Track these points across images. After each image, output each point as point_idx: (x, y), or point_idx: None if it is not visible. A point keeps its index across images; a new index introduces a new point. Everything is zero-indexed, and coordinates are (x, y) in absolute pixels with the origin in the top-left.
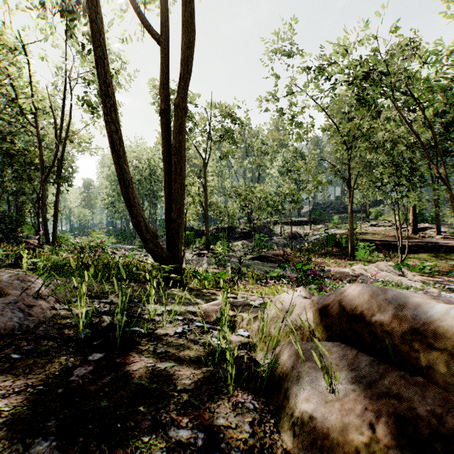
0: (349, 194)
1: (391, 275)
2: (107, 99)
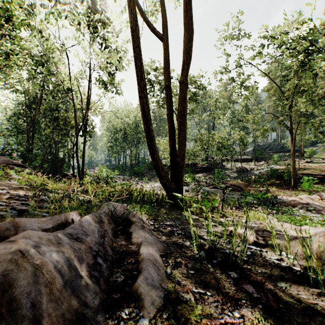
0: (292, 138)
1: None
2: (142, 82)
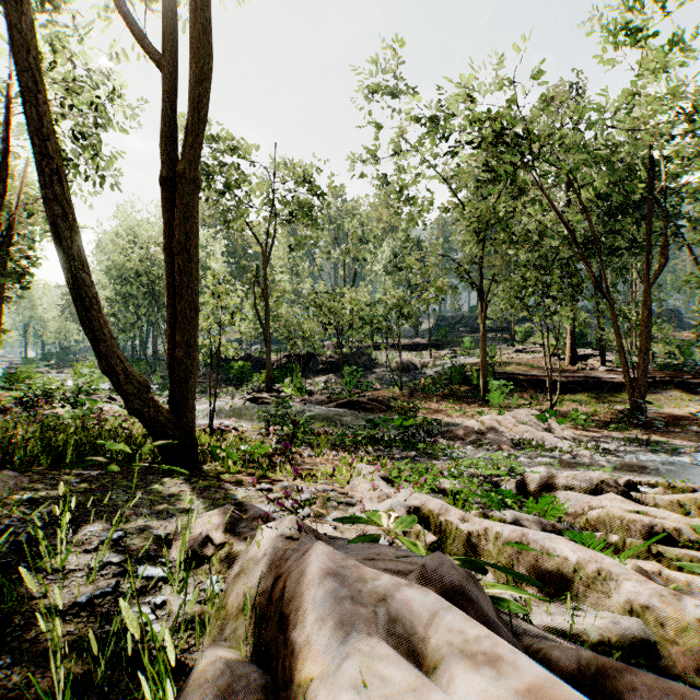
0: (481, 308)
1: (532, 430)
2: (45, 161)
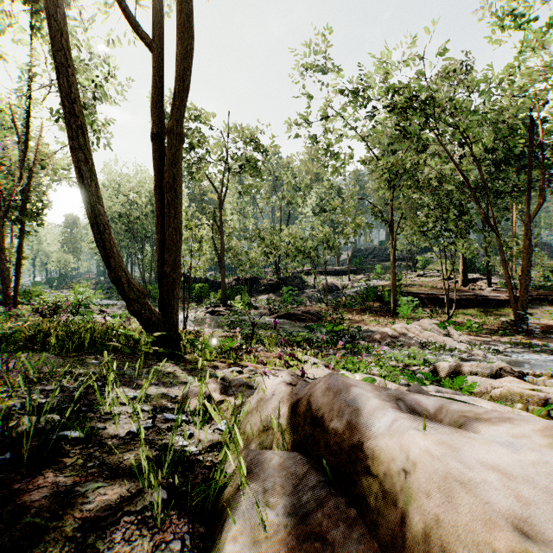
0: (391, 240)
1: (435, 335)
2: (72, 119)
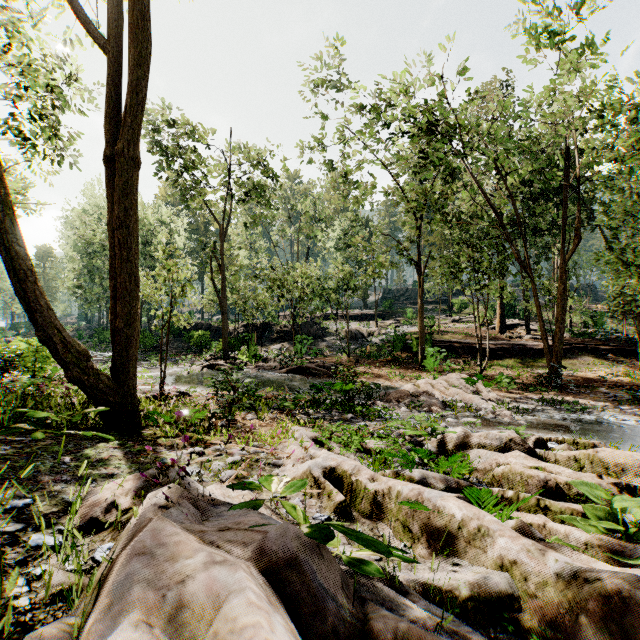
0: (419, 282)
1: (461, 392)
2: None
